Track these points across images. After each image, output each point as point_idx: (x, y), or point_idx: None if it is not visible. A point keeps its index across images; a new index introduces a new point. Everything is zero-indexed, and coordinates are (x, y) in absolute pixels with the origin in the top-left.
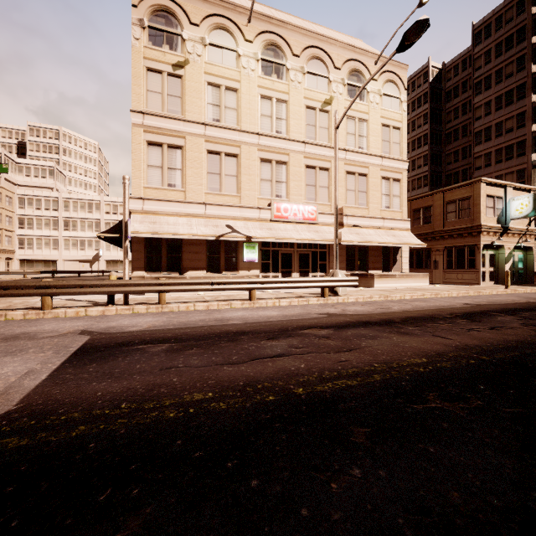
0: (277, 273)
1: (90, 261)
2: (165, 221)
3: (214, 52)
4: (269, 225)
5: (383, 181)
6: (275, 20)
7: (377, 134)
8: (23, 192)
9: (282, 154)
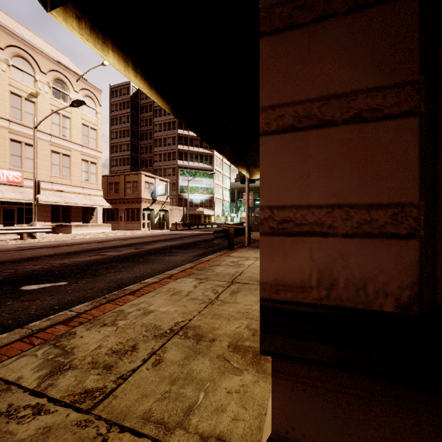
0: None
1: None
2: None
3: None
4: None
5: (84, 162)
6: None
7: (78, 129)
8: None
9: None
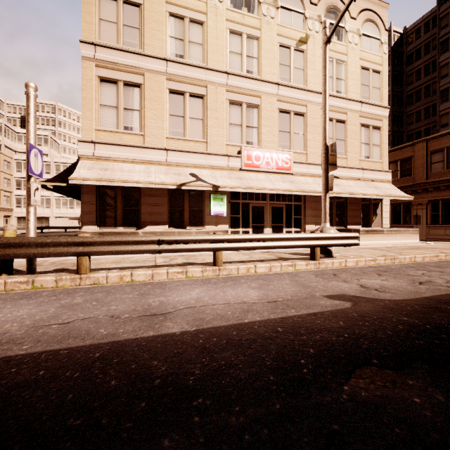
0: (248, 228)
1: (78, 218)
2: (119, 168)
3: None
4: (238, 174)
5: (363, 128)
6: None
7: (356, 77)
8: (19, 157)
9: (253, 96)
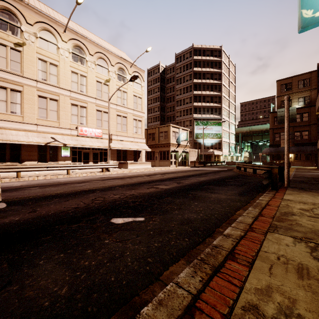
0: (81, 162)
1: None
2: (9, 133)
3: (43, 42)
4: (76, 138)
5: (134, 120)
6: (79, 34)
7: (131, 99)
8: None
9: (84, 103)
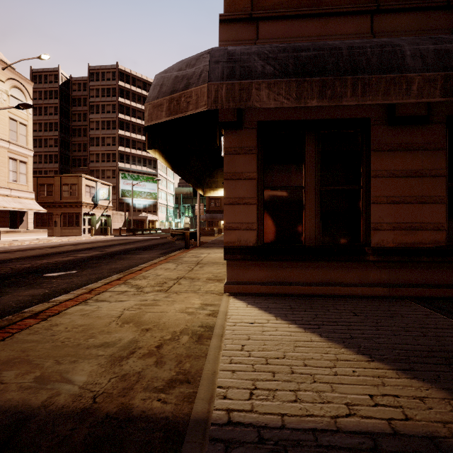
0: None
1: None
2: None
3: None
4: None
5: (11, 160)
6: None
7: (5, 123)
8: None
9: None
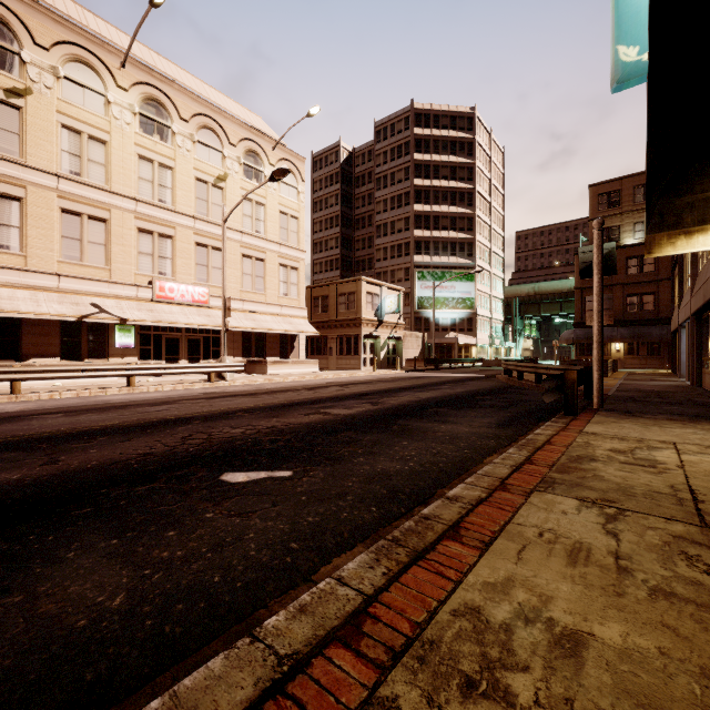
0: (161, 360)
1: None
2: None
3: (73, 89)
4: (150, 306)
5: (282, 268)
6: (157, 74)
7: (275, 220)
8: None
9: (167, 227)
